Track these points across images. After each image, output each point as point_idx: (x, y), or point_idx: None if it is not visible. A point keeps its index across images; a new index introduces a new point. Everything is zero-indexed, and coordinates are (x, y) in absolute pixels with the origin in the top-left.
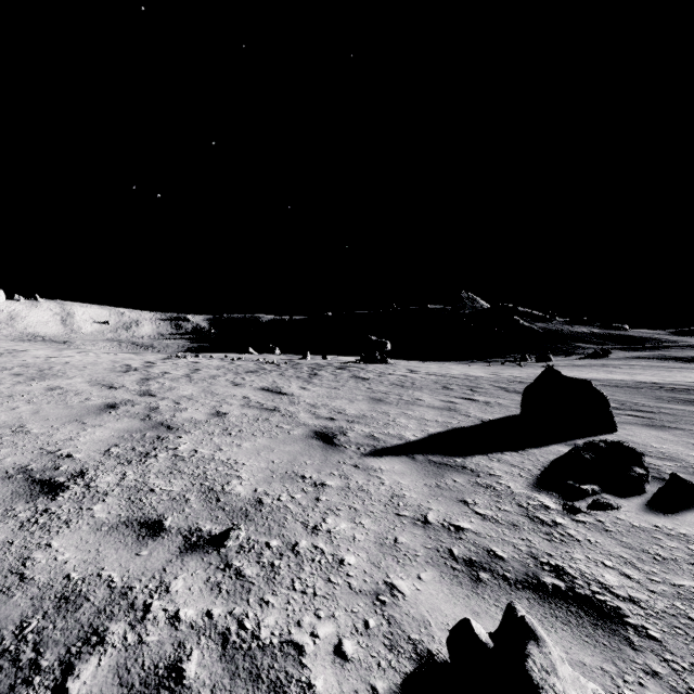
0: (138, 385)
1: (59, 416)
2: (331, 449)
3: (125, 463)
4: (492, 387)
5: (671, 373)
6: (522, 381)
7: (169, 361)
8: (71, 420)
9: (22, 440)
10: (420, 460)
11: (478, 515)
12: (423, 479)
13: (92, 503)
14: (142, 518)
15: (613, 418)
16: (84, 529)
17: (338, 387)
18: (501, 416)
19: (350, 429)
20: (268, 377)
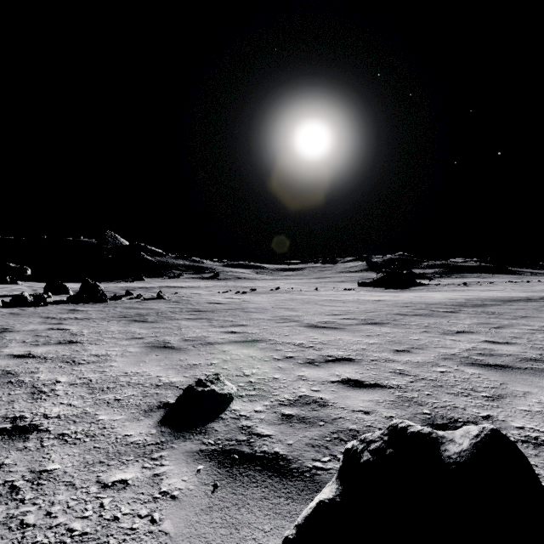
0: None
1: None
2: None
3: None
4: None
5: (170, 283)
6: None
7: None
8: None
9: None
10: None
11: None
12: None
13: None
14: None
15: (70, 291)
16: None
17: None
18: None
19: None
20: None
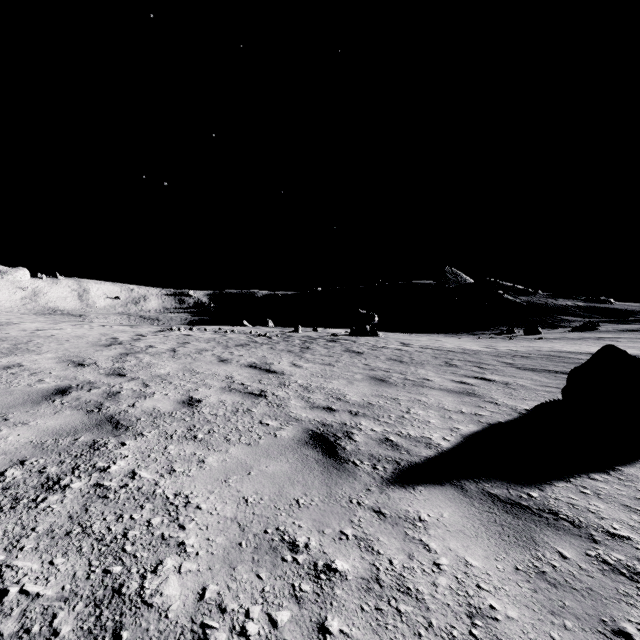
0: (112, 361)
1: None
2: (334, 469)
3: (5, 506)
4: (499, 363)
5: None
6: (525, 355)
7: (161, 334)
8: None
9: None
10: (475, 494)
11: None
12: (505, 552)
13: None
14: None
15: None
16: None
17: (333, 363)
18: (537, 405)
19: (356, 428)
20: (258, 352)
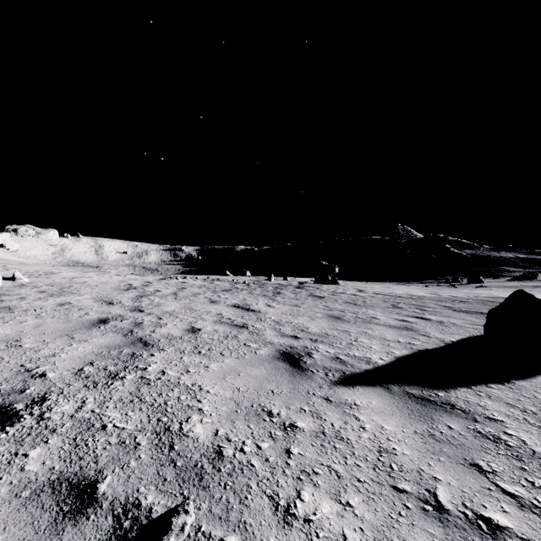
0: (132, 301)
1: (54, 331)
2: (298, 374)
3: (90, 386)
4: (438, 306)
5: None
6: (463, 300)
7: (163, 281)
8: (63, 334)
9: (9, 356)
10: (397, 392)
11: (509, 497)
12: (410, 423)
13: (32, 445)
14: (76, 476)
15: None
16: (0, 494)
17: (299, 305)
18: (462, 338)
19: (315, 350)
20: (239, 295)
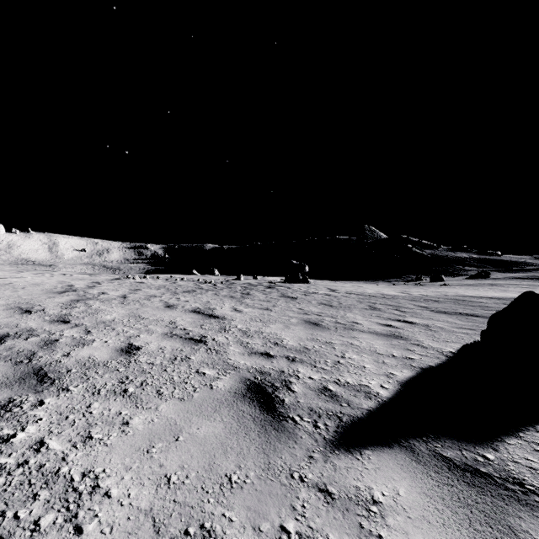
0: (60, 308)
1: None
2: (273, 429)
3: None
4: (415, 307)
5: None
6: (435, 299)
7: (116, 281)
8: None
9: None
10: (428, 459)
11: None
12: None
13: None
14: None
15: None
16: None
17: (270, 308)
18: (460, 347)
19: (294, 376)
20: (203, 297)
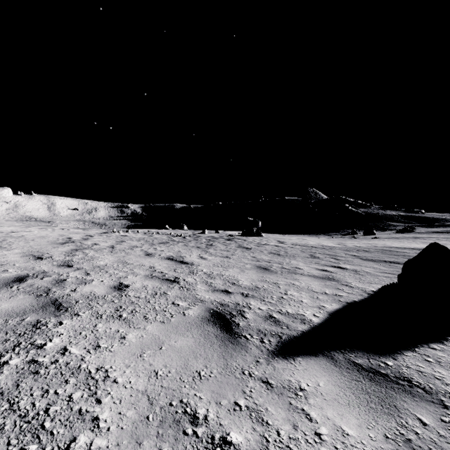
0: (64, 255)
1: None
2: (230, 343)
3: None
4: (348, 255)
5: None
6: (366, 250)
7: (105, 235)
8: None
9: None
10: (343, 364)
11: None
12: (374, 419)
13: None
14: None
15: None
16: None
17: (229, 256)
18: (380, 287)
19: (247, 307)
20: (175, 248)
